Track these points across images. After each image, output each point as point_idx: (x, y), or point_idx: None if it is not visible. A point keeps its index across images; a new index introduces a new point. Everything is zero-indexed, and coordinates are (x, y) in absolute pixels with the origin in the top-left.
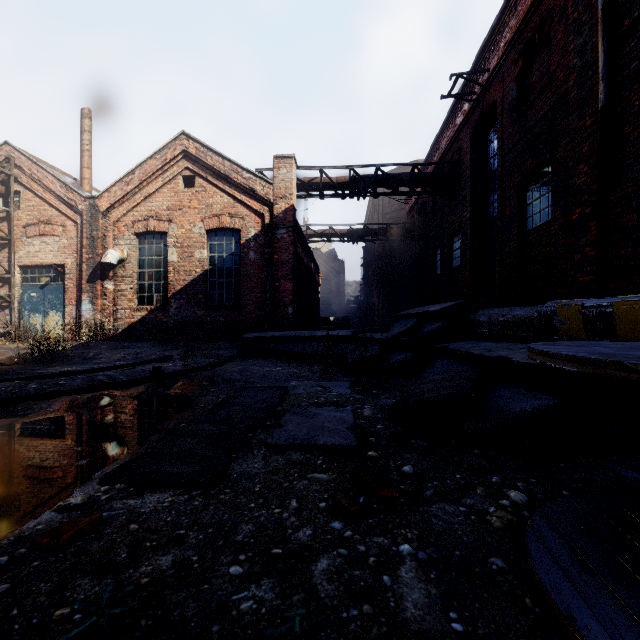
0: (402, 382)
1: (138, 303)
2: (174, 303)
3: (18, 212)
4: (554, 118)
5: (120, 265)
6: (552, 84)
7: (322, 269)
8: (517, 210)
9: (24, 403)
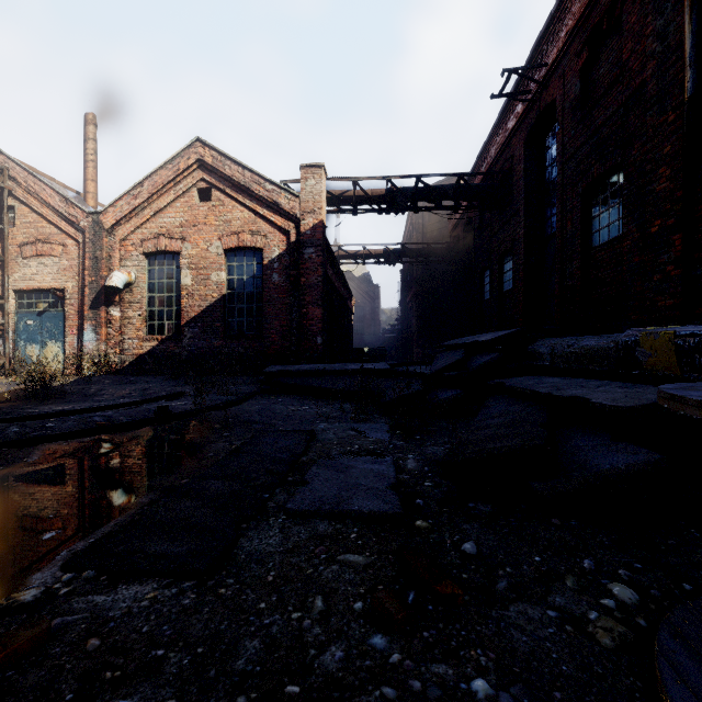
0: (450, 424)
1: (147, 332)
2: (188, 332)
3: (13, 230)
4: (627, 115)
5: (127, 289)
6: (624, 76)
7: (355, 295)
8: (581, 224)
9: None
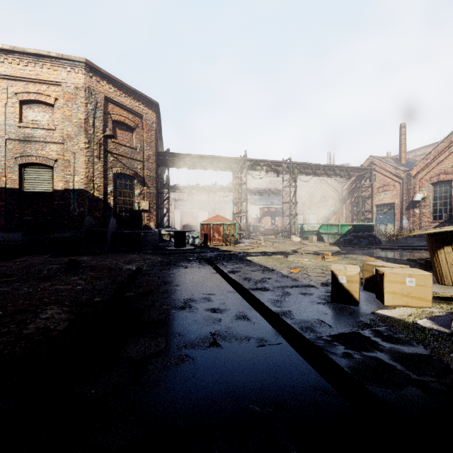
0: None
1: (432, 219)
2: None
3: (374, 183)
4: None
5: (422, 200)
6: None
7: None
8: None
9: (398, 249)
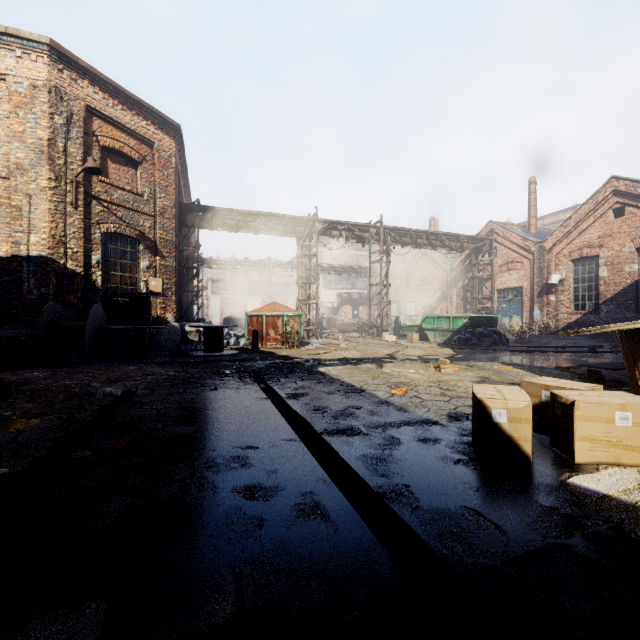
0: None
1: (573, 309)
2: (604, 308)
3: (495, 259)
4: None
5: (559, 283)
6: None
7: None
8: None
9: (535, 352)
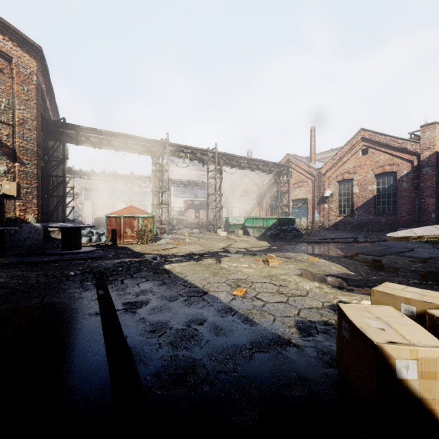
0: None
1: (338, 213)
2: (356, 213)
3: (291, 179)
4: None
5: (330, 196)
6: None
7: None
8: None
9: (322, 243)
